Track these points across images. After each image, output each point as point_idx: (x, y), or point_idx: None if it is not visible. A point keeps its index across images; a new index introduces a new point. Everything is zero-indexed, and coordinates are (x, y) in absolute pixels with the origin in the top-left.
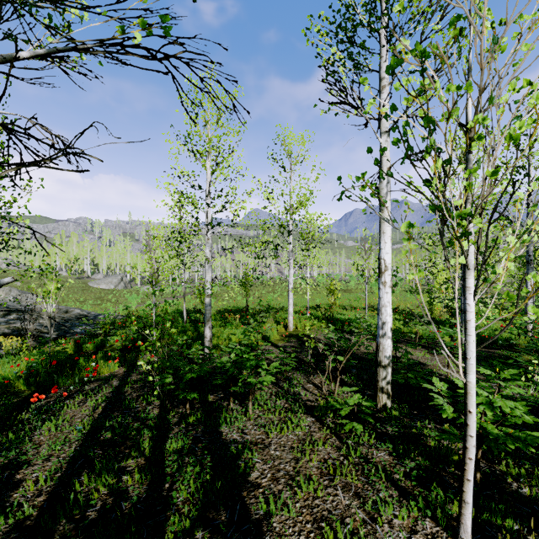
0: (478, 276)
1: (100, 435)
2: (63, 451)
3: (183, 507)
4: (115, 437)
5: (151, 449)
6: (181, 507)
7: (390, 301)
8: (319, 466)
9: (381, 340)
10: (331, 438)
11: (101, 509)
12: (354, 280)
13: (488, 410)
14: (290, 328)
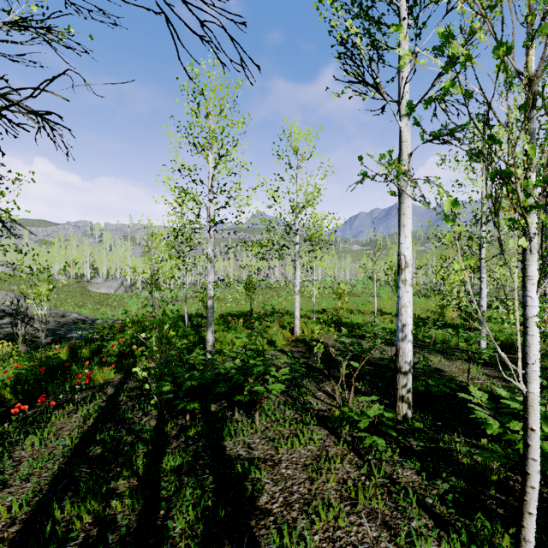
0: (544, 262)
1: (89, 451)
2: (46, 470)
3: (180, 540)
4: (106, 453)
5: (145, 467)
6: (178, 541)
7: (411, 301)
8: (338, 488)
9: (401, 344)
10: (349, 454)
11: (83, 542)
12: (360, 284)
13: (545, 426)
14: (297, 333)
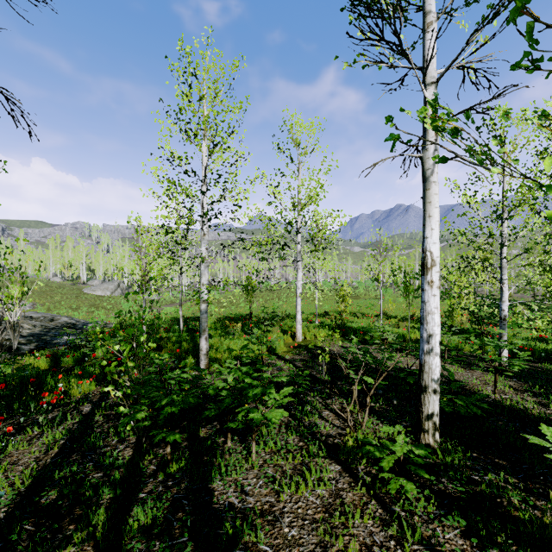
0: None
1: (42, 496)
2: None
3: None
4: (59, 502)
5: (106, 525)
6: None
7: (438, 307)
8: None
9: (427, 358)
10: (369, 502)
11: None
12: (362, 286)
13: None
14: (299, 338)
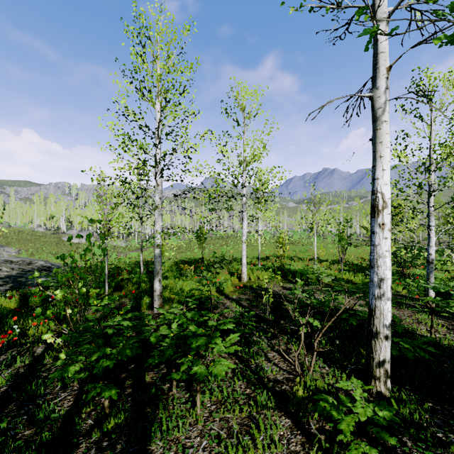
0: None
1: None
2: None
3: None
4: None
5: None
6: None
7: (389, 250)
8: None
9: (378, 303)
10: None
11: None
12: (296, 234)
13: None
14: (244, 279)
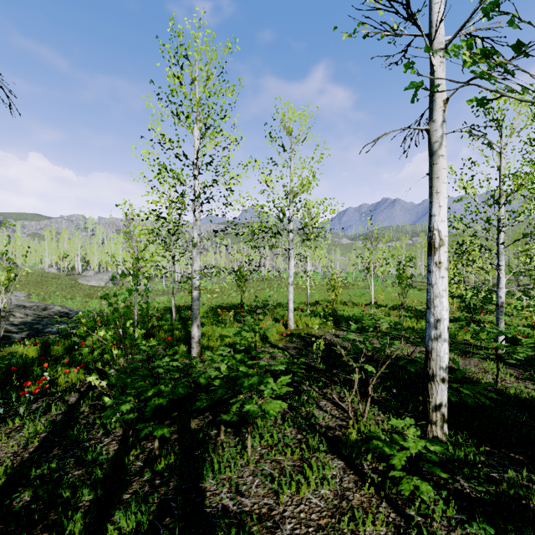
0: None
1: (14, 497)
2: None
3: None
4: (32, 505)
5: (82, 534)
6: None
7: (446, 290)
8: None
9: (435, 345)
10: (379, 504)
11: None
12: (351, 276)
13: None
14: (291, 327)
